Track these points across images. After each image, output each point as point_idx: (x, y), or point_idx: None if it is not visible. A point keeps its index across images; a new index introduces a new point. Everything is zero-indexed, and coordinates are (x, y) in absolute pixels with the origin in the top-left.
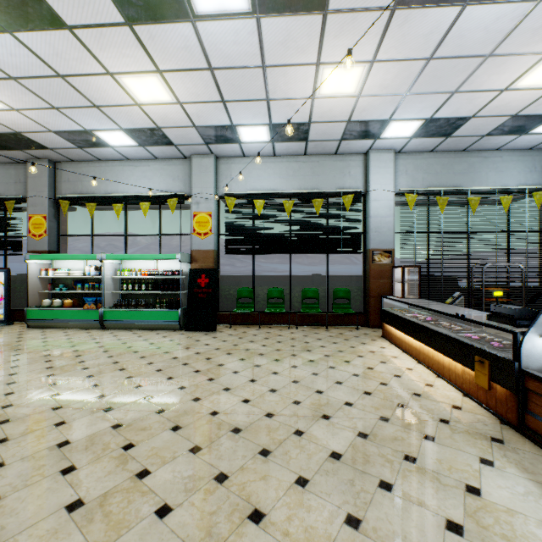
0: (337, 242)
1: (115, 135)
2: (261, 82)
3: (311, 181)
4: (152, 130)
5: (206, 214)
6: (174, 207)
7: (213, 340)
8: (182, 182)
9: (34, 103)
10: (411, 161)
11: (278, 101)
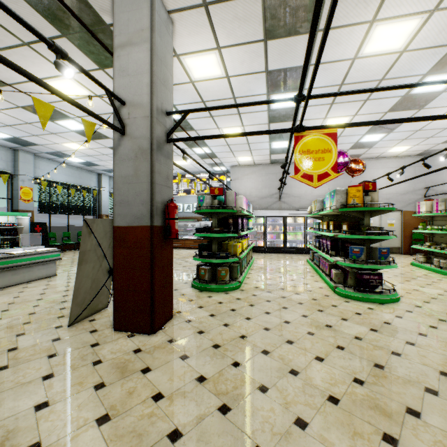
0: (90, 210)
1: (2, 134)
2: (110, 159)
3: (79, 180)
4: (33, 143)
5: (29, 188)
6: (6, 180)
7: (70, 256)
8: (5, 163)
9: (2, 121)
10: (112, 180)
11: (105, 161)
